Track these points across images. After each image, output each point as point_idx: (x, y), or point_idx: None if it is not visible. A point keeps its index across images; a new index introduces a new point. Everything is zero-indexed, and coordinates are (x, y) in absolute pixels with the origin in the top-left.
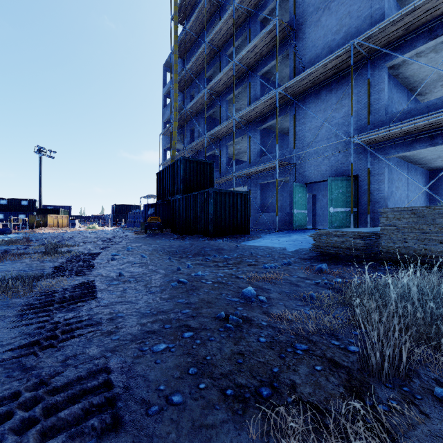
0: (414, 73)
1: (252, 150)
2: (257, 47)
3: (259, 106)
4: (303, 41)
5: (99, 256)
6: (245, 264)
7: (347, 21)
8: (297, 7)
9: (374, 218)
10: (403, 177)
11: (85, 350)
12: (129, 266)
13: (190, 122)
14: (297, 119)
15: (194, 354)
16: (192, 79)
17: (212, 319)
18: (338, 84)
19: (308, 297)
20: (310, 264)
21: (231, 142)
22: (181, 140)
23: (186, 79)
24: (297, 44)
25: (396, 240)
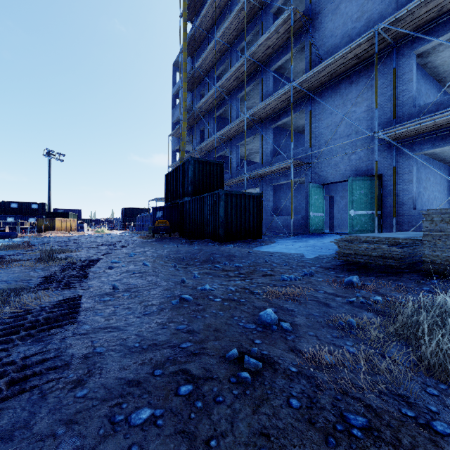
0: (444, 62)
1: (265, 150)
2: (270, 40)
3: (272, 103)
4: (320, 31)
5: (97, 263)
6: (259, 274)
7: (370, 6)
8: None
9: (400, 221)
10: (432, 177)
11: (30, 419)
12: (127, 277)
13: (200, 122)
14: (313, 115)
15: (192, 434)
16: (201, 77)
17: (221, 360)
18: (359, 76)
19: (345, 323)
20: (335, 275)
21: (242, 142)
22: (191, 141)
23: (195, 77)
24: (314, 35)
25: (444, 248)
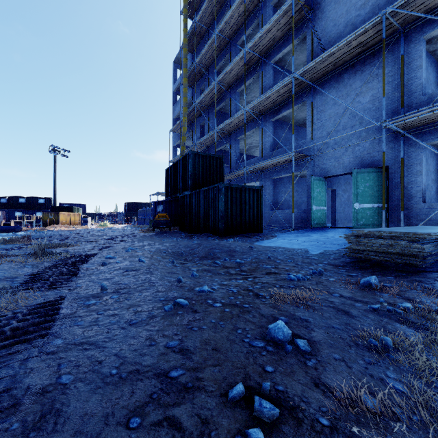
0: None
1: (265, 143)
2: (271, 32)
3: (272, 95)
4: (322, 21)
5: (92, 259)
6: (262, 272)
7: None
8: None
9: (408, 215)
10: None
11: None
12: (119, 275)
13: (200, 117)
14: (315, 107)
15: None
16: (201, 73)
17: (222, 400)
18: (364, 65)
19: (377, 341)
20: (346, 274)
21: (242, 135)
22: (191, 136)
23: (196, 73)
24: (316, 25)
25: None
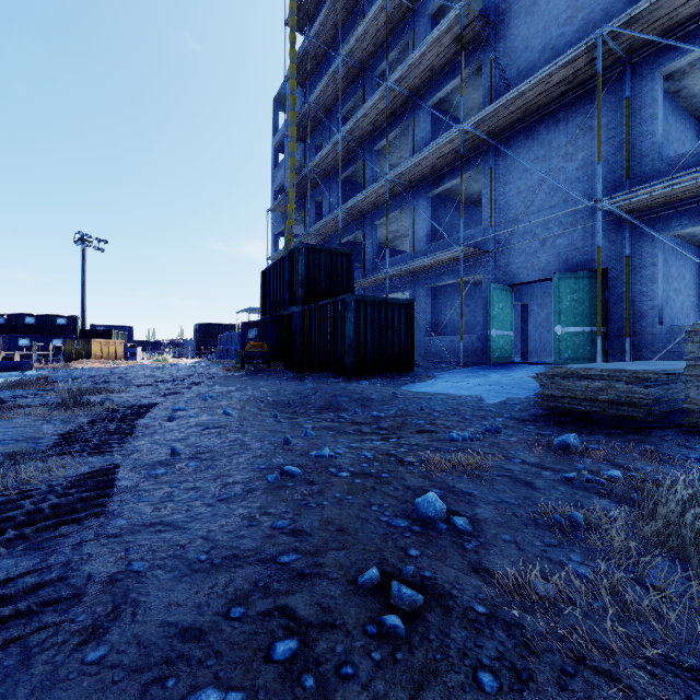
0: None
1: (419, 231)
2: (427, 57)
3: (430, 157)
4: (506, 41)
5: (151, 411)
6: (412, 430)
7: None
8: None
9: (637, 344)
10: (687, 272)
11: None
12: (196, 434)
13: (316, 189)
14: (495, 176)
15: None
16: (318, 119)
17: (349, 588)
18: (570, 112)
19: (564, 519)
20: (536, 432)
21: (383, 219)
22: (302, 219)
23: (309, 119)
24: (497, 48)
25: None
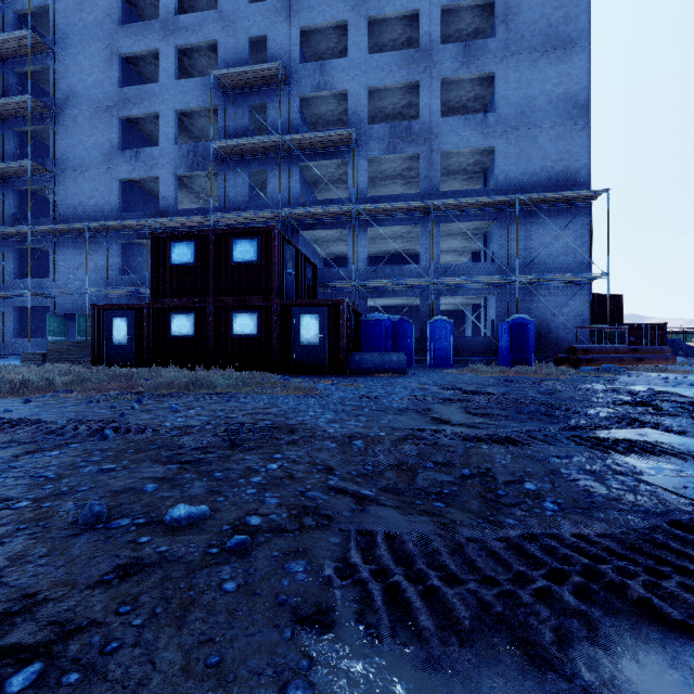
0: None
1: (8, 269)
2: (11, 168)
3: (12, 231)
4: (64, 187)
5: None
6: None
7: (97, 195)
8: (58, 152)
9: None
10: None
11: None
12: None
13: None
14: (58, 254)
15: None
16: None
17: None
18: (91, 240)
19: None
20: None
21: None
22: None
23: None
24: (59, 186)
25: (52, 355)
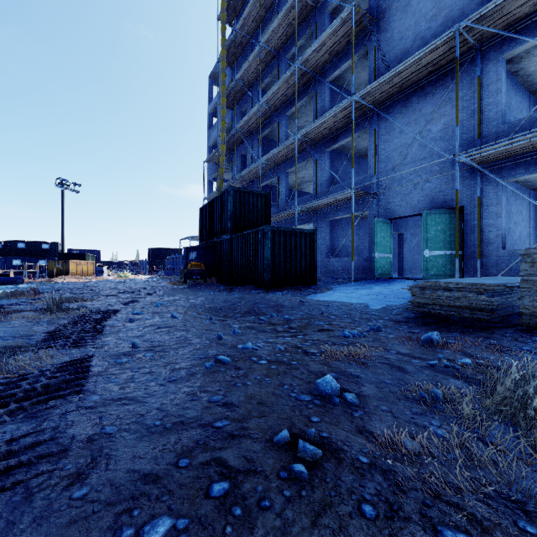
0: None
1: (320, 178)
2: (326, 44)
3: (328, 121)
4: (387, 33)
5: (116, 315)
6: (314, 329)
7: (448, 1)
8: None
9: (486, 264)
10: (524, 209)
11: (5, 533)
12: (151, 332)
13: (241, 145)
14: (378, 135)
15: None
16: (243, 91)
17: (267, 445)
18: (435, 87)
19: (427, 395)
20: (409, 330)
21: (292, 168)
22: (230, 168)
23: (236, 91)
24: (379, 38)
25: None
